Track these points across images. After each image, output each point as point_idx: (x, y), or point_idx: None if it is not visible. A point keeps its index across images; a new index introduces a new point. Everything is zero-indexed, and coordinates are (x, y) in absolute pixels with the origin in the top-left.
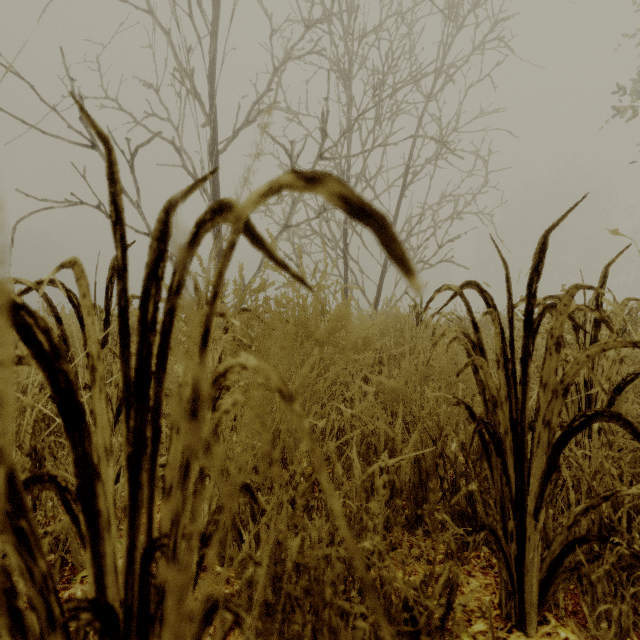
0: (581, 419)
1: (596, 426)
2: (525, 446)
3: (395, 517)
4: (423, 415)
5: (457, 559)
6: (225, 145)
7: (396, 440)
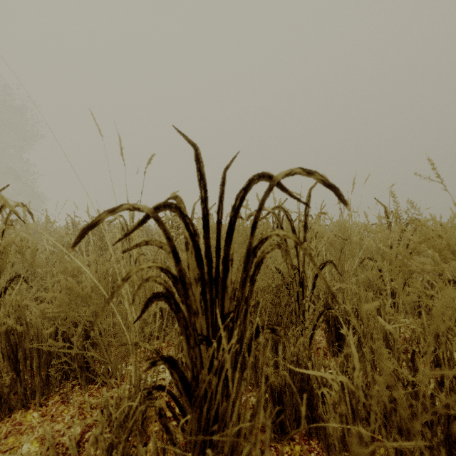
0: None
1: None
2: None
3: None
4: None
5: None
6: None
7: None
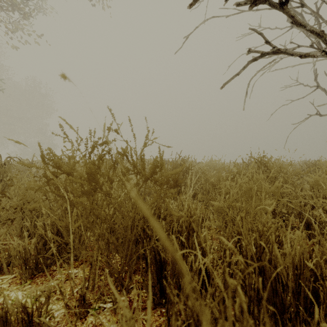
0: None
1: None
2: None
3: None
4: None
5: None
6: None
7: None
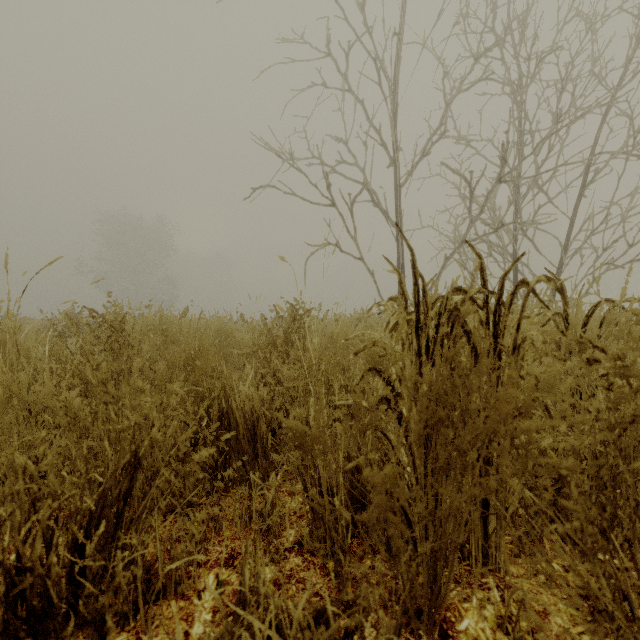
0: None
1: None
2: None
3: None
4: None
5: None
6: (405, 179)
7: None
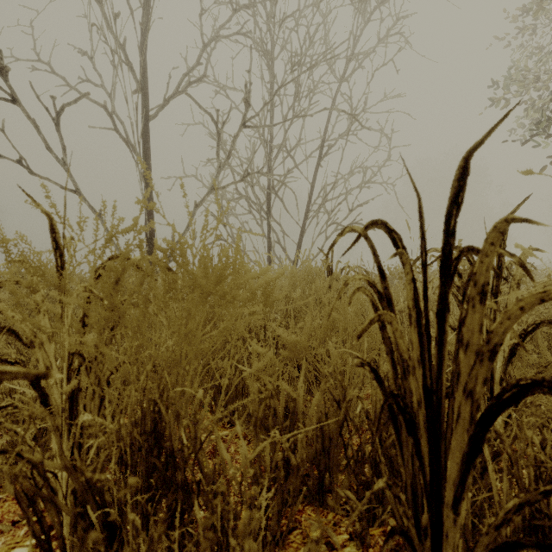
0: (513, 389)
1: (498, 377)
2: (442, 420)
3: (292, 498)
4: (326, 373)
5: (362, 541)
6: (156, 111)
7: (298, 401)
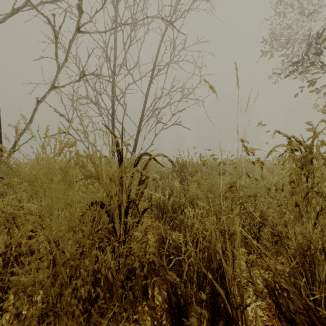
0: None
1: None
2: None
3: None
4: None
5: None
6: (3, 17)
7: None
